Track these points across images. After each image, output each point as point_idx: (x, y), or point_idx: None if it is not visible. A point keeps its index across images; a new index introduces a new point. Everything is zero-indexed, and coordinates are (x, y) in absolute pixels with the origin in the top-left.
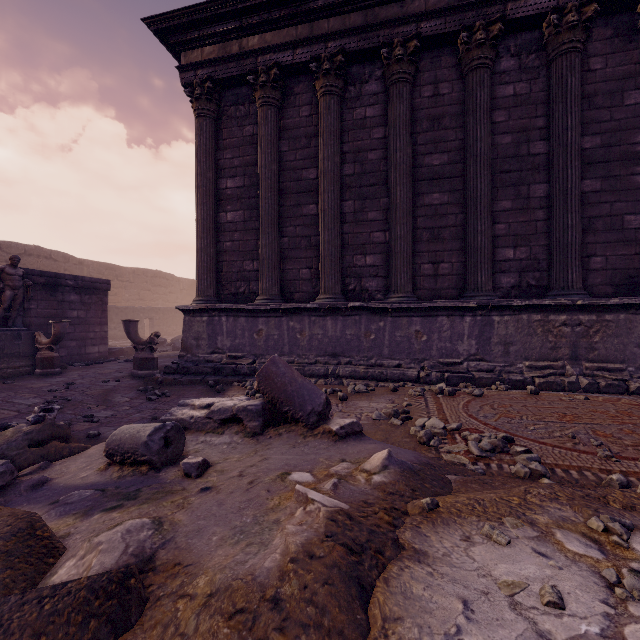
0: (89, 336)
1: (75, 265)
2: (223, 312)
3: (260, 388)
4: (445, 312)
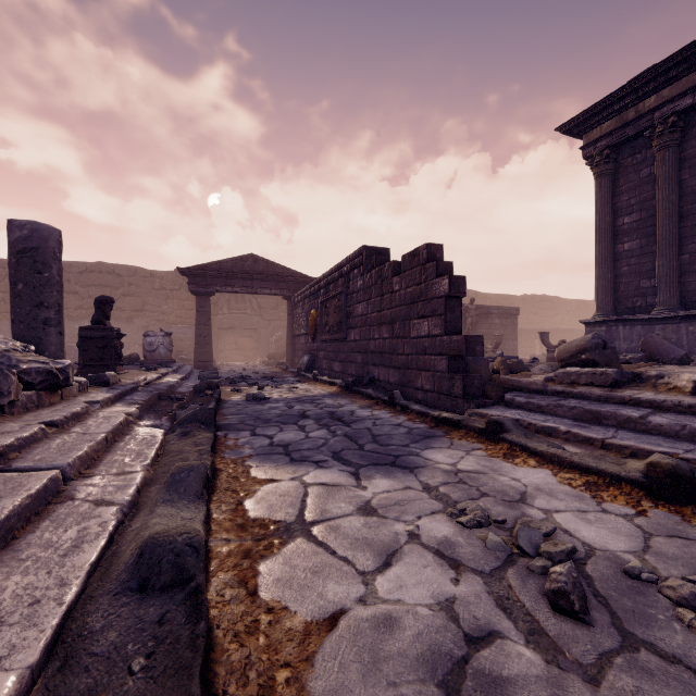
0: (505, 348)
1: (481, 299)
2: (619, 322)
3: (642, 349)
4: None
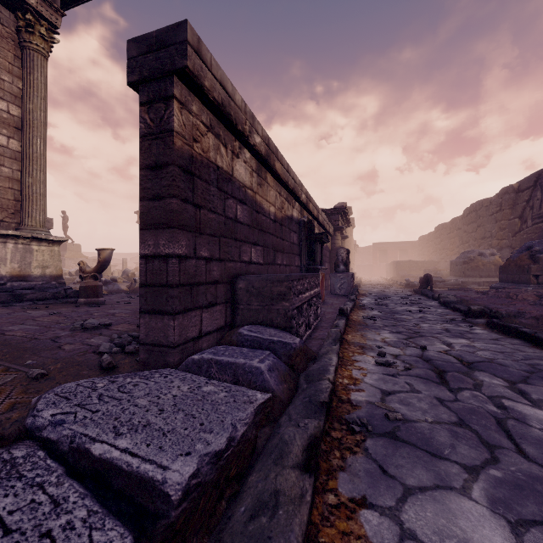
0: None
1: None
2: None
3: None
4: None
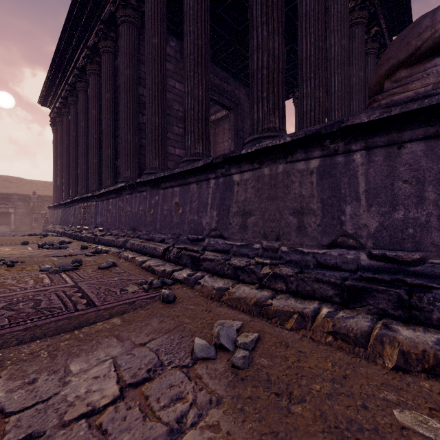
0: None
1: None
2: (52, 208)
3: None
4: (71, 204)
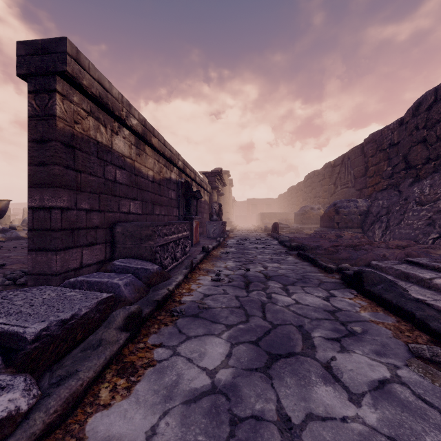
0: None
1: None
2: None
3: None
4: None
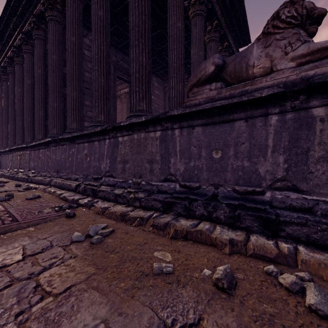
0: None
1: None
2: None
3: None
4: (9, 152)
